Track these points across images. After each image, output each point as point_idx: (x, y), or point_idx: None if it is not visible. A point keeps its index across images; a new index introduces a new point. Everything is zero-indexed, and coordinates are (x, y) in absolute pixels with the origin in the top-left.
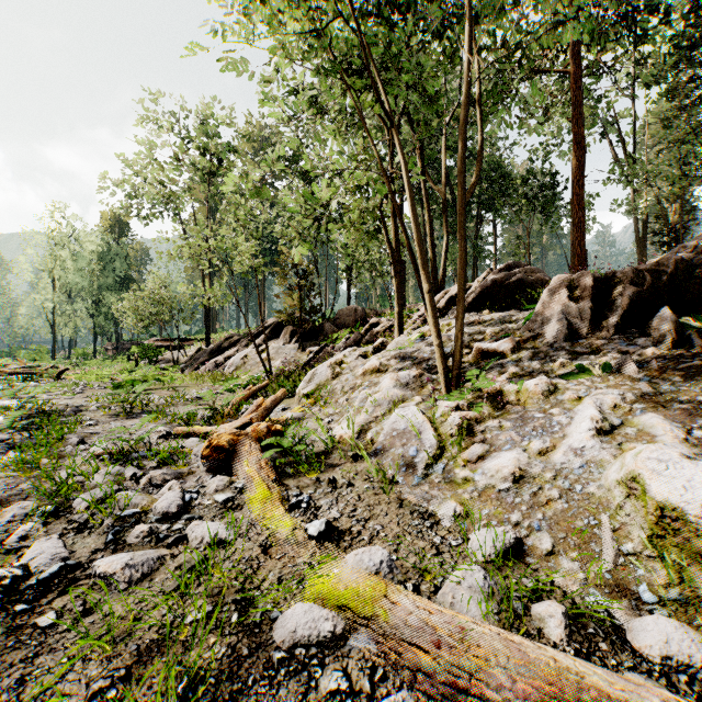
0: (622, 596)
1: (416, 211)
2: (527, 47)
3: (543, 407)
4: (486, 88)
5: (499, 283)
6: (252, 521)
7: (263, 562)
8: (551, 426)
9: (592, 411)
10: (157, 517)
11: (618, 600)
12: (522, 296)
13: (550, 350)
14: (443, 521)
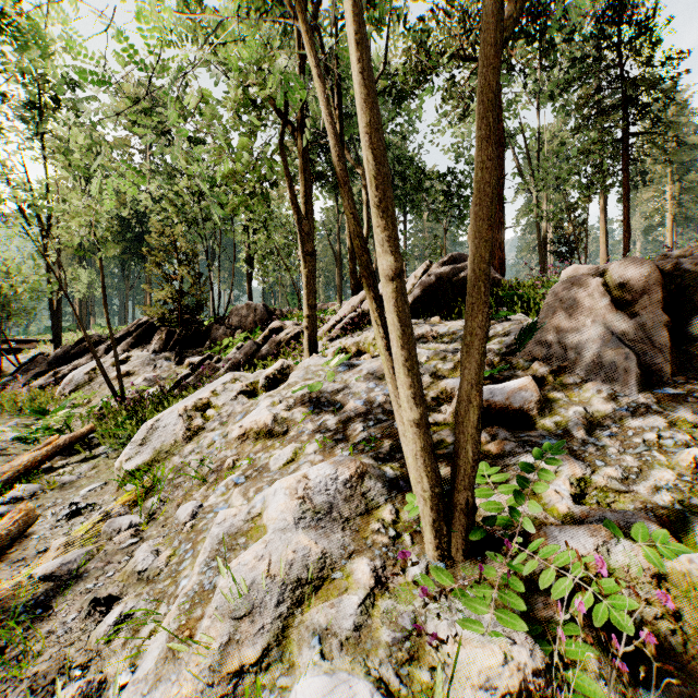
0: None
1: (357, 51)
2: None
3: None
4: None
5: (445, 280)
6: None
7: None
8: None
9: None
10: None
11: None
12: None
13: (616, 410)
14: None
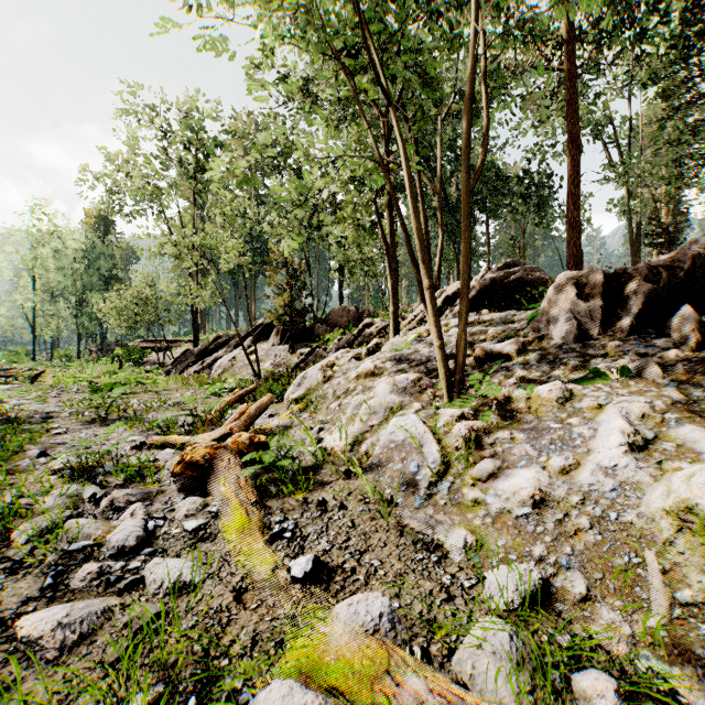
0: (682, 659)
1: (415, 199)
2: (535, 22)
3: (559, 416)
4: (489, 69)
5: (498, 282)
6: (226, 556)
7: (235, 614)
8: (571, 438)
9: (621, 423)
10: (111, 552)
11: (686, 674)
12: (522, 296)
13: (559, 352)
14: (452, 554)
